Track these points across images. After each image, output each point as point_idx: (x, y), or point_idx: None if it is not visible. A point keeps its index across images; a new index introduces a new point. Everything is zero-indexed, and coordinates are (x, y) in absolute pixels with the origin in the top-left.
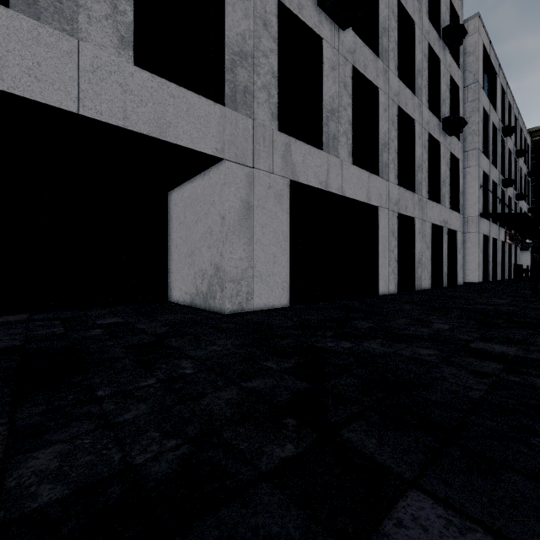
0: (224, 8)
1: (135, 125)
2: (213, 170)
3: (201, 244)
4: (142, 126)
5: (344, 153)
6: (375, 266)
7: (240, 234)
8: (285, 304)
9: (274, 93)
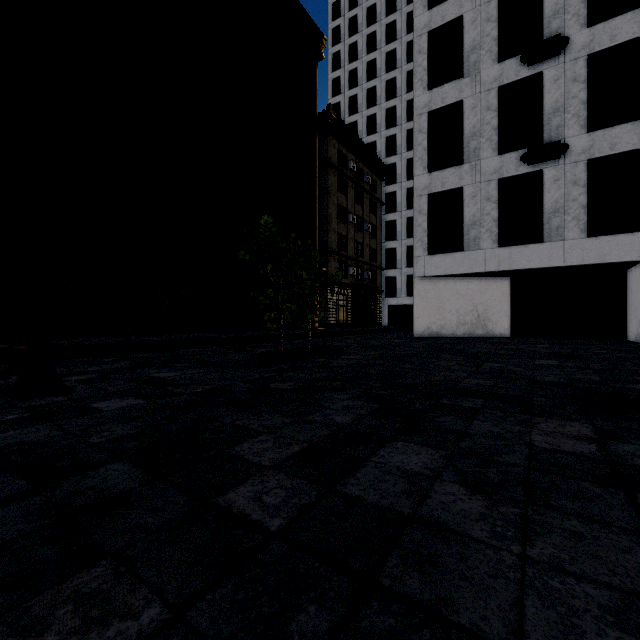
0: None
1: (587, 261)
2: None
3: (638, 305)
4: (591, 261)
5: None
6: None
7: None
8: None
9: None
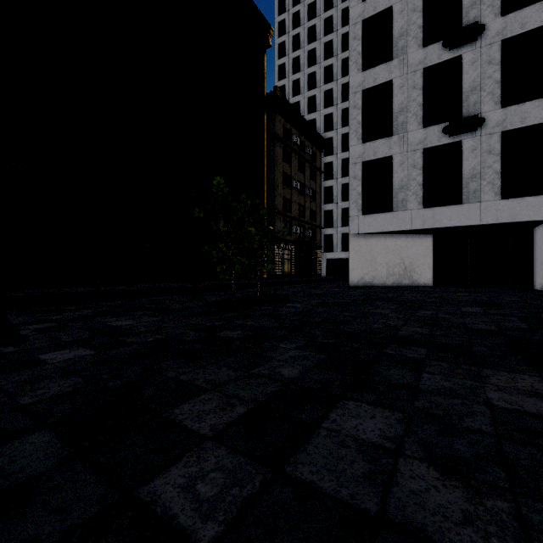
0: None
1: (501, 220)
2: None
3: None
4: (503, 220)
5: None
6: None
7: None
8: None
9: None
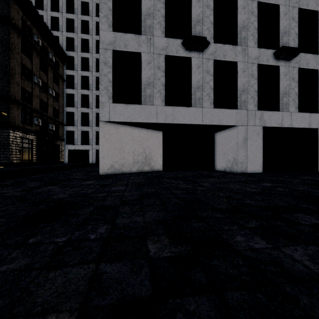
0: (237, 79)
1: (213, 123)
2: (233, 128)
3: (228, 151)
4: (215, 123)
5: (292, 108)
6: (316, 157)
7: (242, 148)
8: (260, 172)
9: (256, 97)
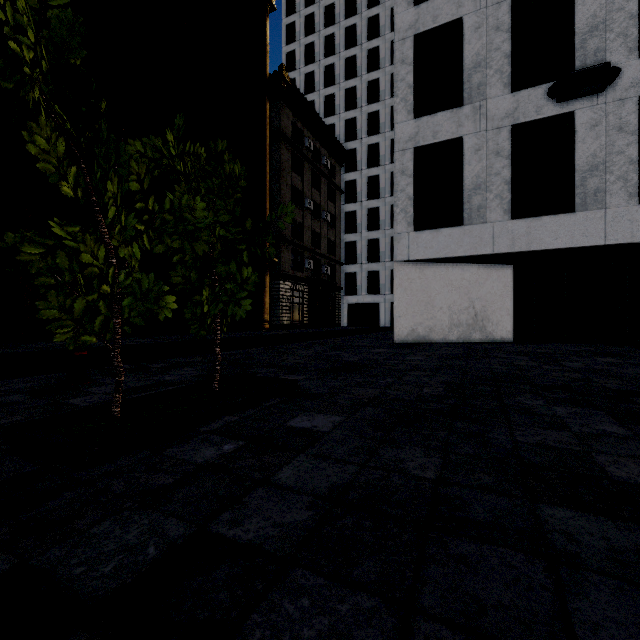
0: None
1: (638, 238)
2: None
3: None
4: None
5: None
6: None
7: None
8: None
9: None
